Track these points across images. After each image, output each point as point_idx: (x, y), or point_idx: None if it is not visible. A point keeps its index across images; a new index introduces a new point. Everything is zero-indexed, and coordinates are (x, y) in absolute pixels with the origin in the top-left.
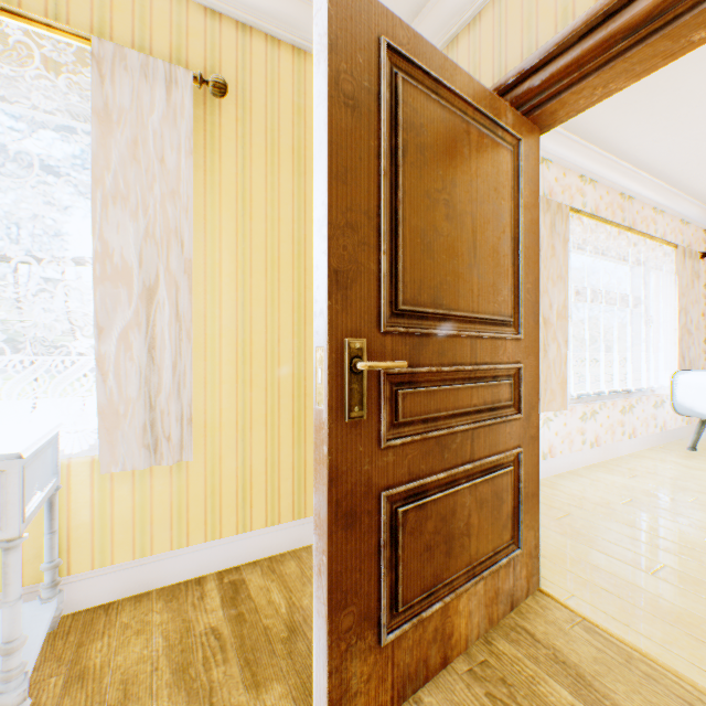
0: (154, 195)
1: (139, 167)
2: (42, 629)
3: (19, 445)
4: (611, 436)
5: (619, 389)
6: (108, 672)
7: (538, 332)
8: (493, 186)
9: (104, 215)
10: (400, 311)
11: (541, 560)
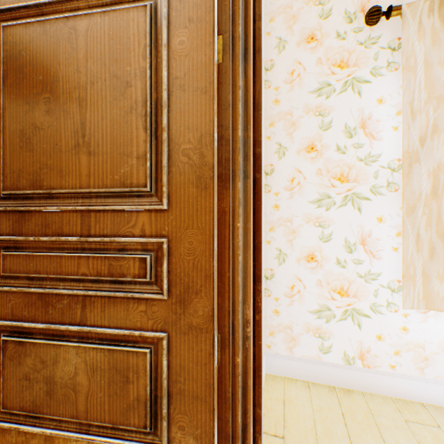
0: None
1: None
2: None
3: None
4: None
5: None
6: None
7: (212, 200)
8: (113, 59)
9: None
10: (9, 195)
11: None
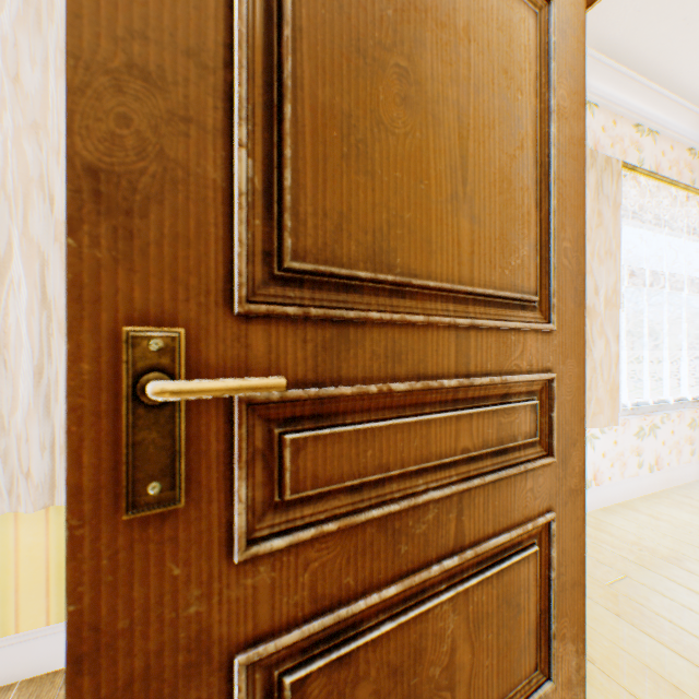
0: (4, 129)
1: None
2: None
3: None
4: (677, 456)
5: (686, 397)
6: None
7: (583, 320)
8: (502, 66)
9: None
10: (294, 273)
11: (585, 668)
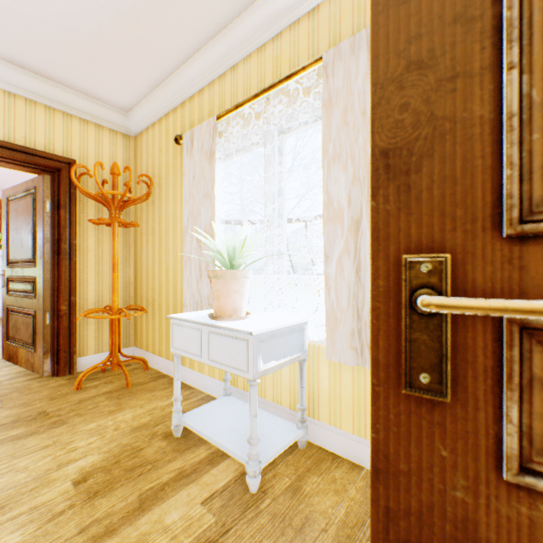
0: (358, 145)
1: (347, 128)
2: (284, 443)
3: (261, 327)
4: None
5: None
6: (305, 501)
7: None
8: None
9: (328, 175)
10: None
11: None
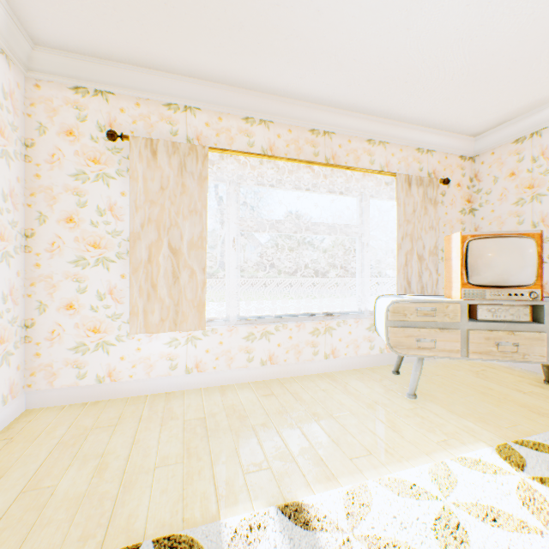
0: None
1: None
2: None
3: None
4: (297, 355)
5: (321, 312)
6: None
7: None
8: None
9: None
10: None
11: None
